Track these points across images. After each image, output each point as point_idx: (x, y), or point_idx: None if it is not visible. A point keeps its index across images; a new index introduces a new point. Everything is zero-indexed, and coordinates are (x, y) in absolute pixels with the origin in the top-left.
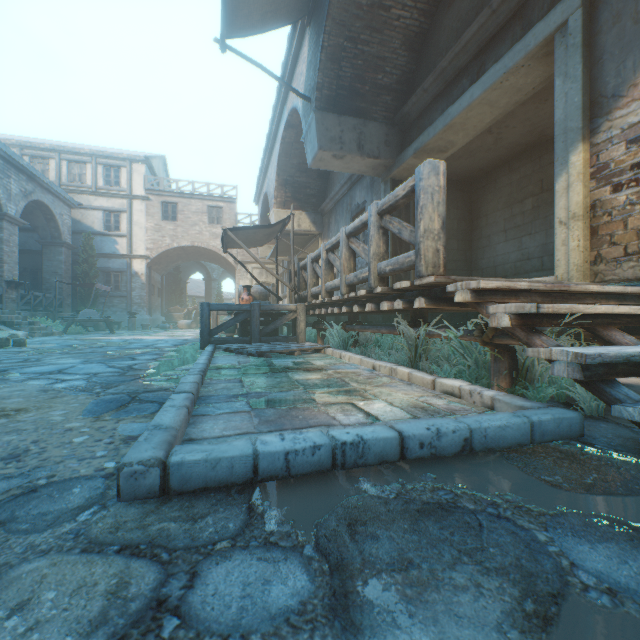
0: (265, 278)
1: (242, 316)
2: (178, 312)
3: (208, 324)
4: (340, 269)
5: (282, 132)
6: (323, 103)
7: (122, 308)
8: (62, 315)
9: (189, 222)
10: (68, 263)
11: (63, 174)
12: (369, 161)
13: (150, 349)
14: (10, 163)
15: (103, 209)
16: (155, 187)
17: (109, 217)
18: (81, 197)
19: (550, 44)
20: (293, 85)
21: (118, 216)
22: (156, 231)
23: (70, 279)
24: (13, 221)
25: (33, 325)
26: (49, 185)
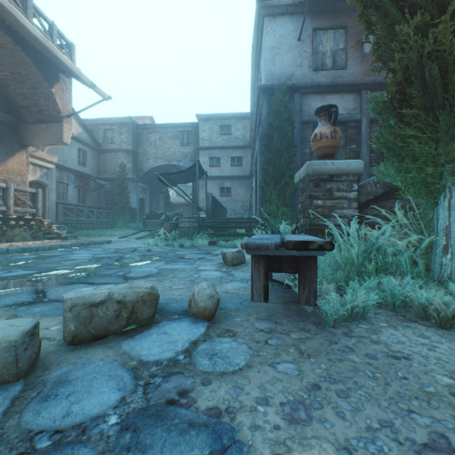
0: None
1: None
2: None
3: None
4: None
5: None
6: None
7: None
8: None
9: None
10: None
11: None
12: None
13: None
14: None
15: None
16: None
17: None
18: None
19: None
20: None
21: None
22: None
23: None
24: None
25: None
26: None
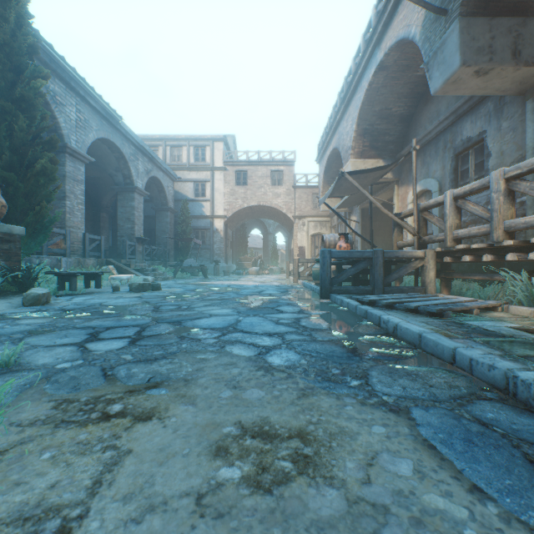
0: (319, 230)
1: (363, 264)
2: (247, 261)
3: (329, 272)
4: None
5: (370, 78)
6: (470, 7)
7: (206, 258)
8: (169, 263)
9: (256, 185)
10: (171, 224)
11: (167, 157)
12: (522, 71)
13: (268, 297)
14: (138, 149)
15: (193, 181)
16: (230, 159)
17: (197, 187)
18: (179, 173)
19: None
20: (396, 17)
21: (204, 185)
22: (231, 195)
23: (173, 236)
24: (140, 193)
25: (154, 271)
26: (161, 164)
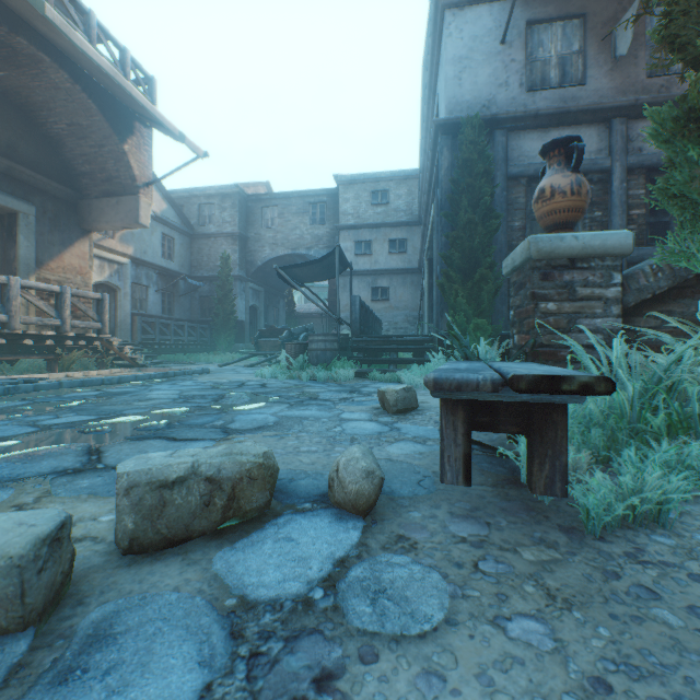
0: None
1: None
2: None
3: None
4: (14, 309)
5: None
6: None
7: None
8: None
9: None
10: None
11: None
12: None
13: None
14: None
15: None
16: None
17: None
18: None
19: (12, 211)
20: None
21: None
22: None
23: None
24: None
25: None
26: None
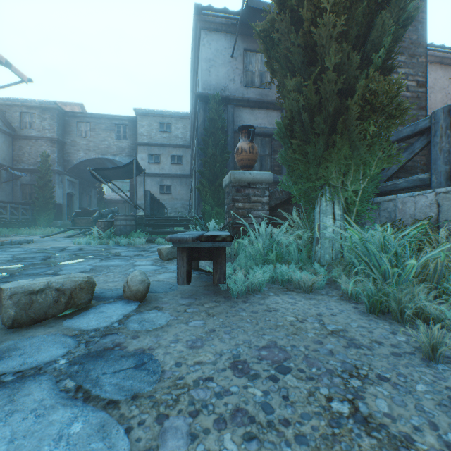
0: None
1: None
2: None
3: None
4: None
5: None
6: None
7: None
8: None
9: None
10: None
11: None
12: None
13: None
14: None
15: None
16: None
17: None
18: None
19: None
20: None
21: None
22: None
23: None
24: None
25: None
26: None
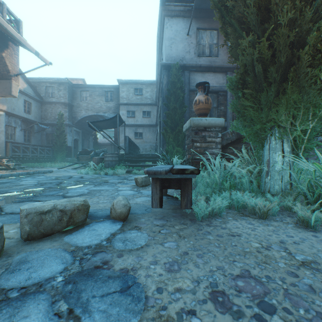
0: None
1: None
2: None
3: None
4: None
5: None
6: None
7: None
8: None
9: None
10: None
11: None
12: None
13: None
14: None
15: None
16: None
17: None
18: None
19: None
20: None
21: None
22: None
23: None
24: None
25: None
26: None
